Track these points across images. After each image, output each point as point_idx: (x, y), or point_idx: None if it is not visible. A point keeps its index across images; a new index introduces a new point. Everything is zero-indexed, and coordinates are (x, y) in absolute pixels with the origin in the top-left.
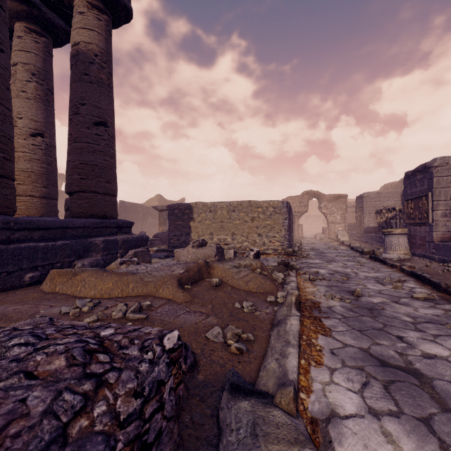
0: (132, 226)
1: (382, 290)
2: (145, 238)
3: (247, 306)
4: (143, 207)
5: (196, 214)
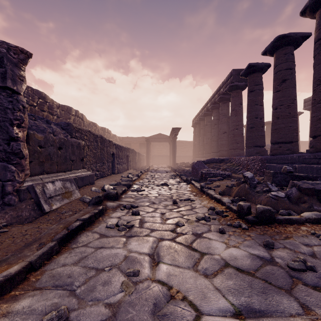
0: None
1: (151, 211)
2: None
3: (215, 185)
4: None
5: None
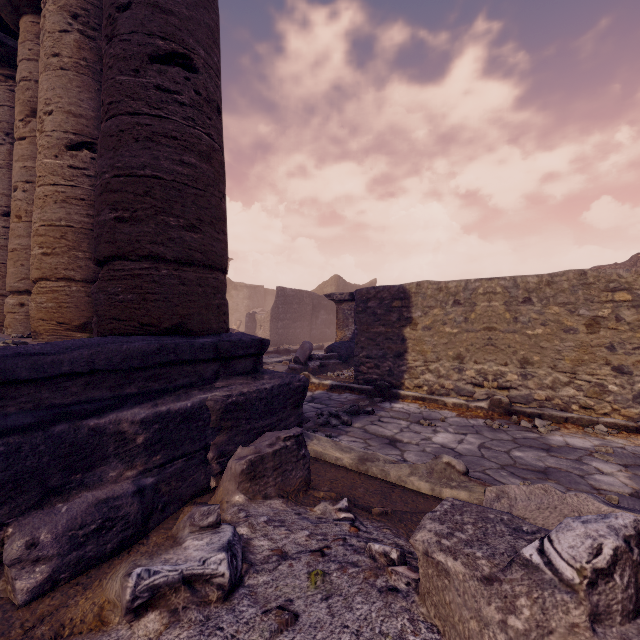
0: (263, 351)
1: None
2: (297, 386)
3: None
4: (312, 296)
5: (420, 310)
